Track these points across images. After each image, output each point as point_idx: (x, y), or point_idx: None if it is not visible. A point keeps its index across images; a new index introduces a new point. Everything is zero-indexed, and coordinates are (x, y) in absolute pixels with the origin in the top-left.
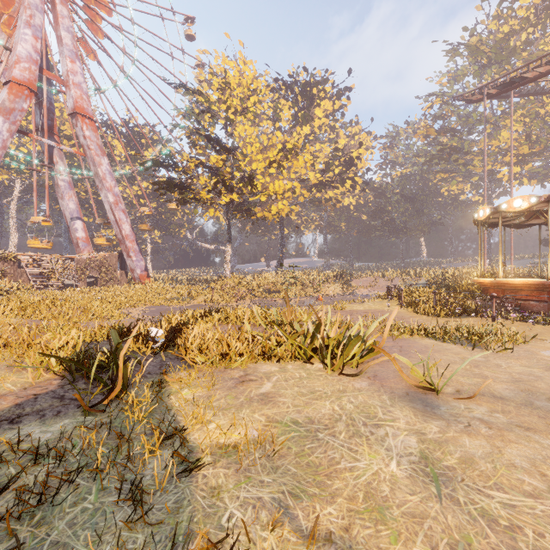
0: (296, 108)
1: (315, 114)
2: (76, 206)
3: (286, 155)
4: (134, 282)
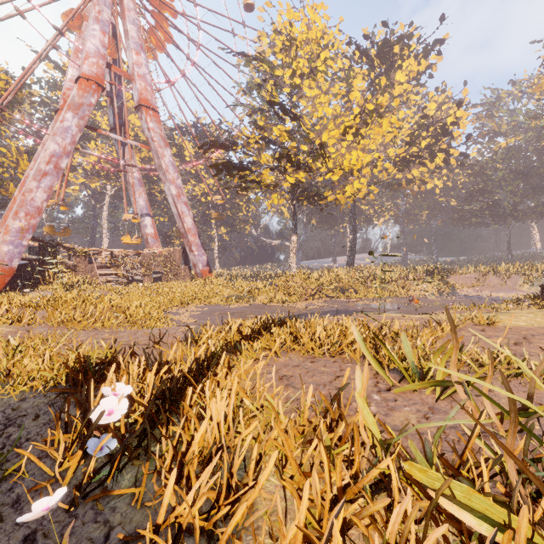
0: (371, 75)
1: (396, 79)
2: (145, 203)
3: (365, 120)
4: (196, 277)
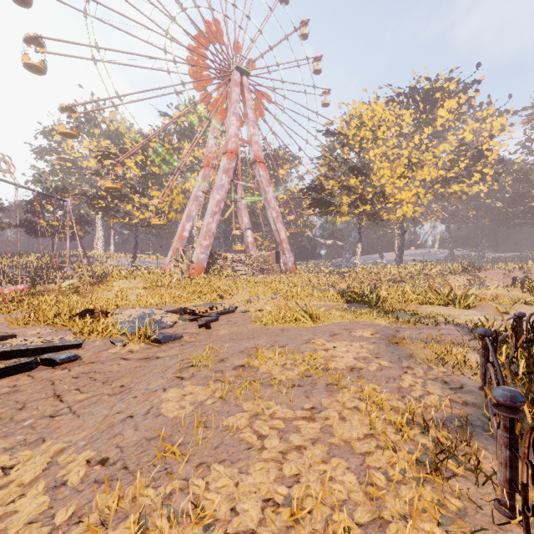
0: (417, 114)
1: (438, 115)
2: (248, 220)
3: (411, 167)
4: (286, 272)
